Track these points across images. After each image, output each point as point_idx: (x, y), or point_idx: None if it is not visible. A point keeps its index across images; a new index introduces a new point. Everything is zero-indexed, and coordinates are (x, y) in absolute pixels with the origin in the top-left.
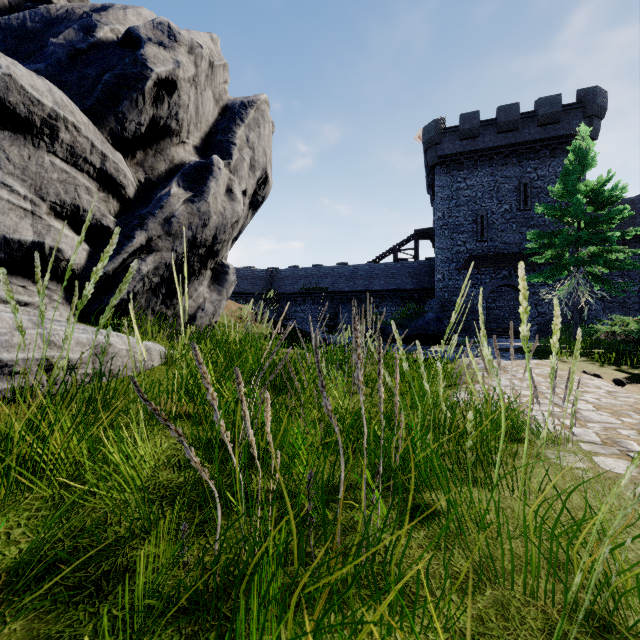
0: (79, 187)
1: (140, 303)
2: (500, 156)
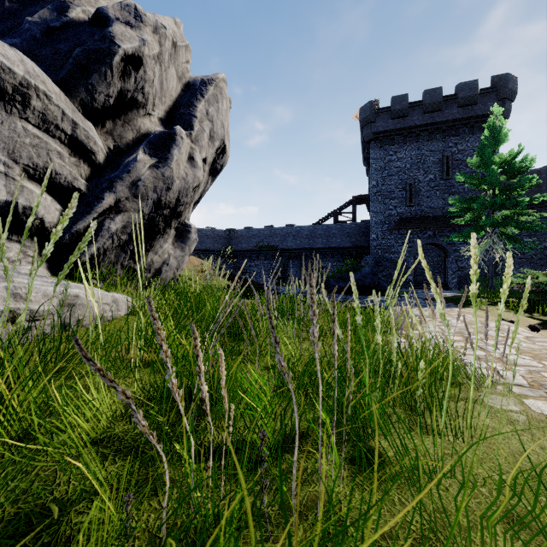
0: (51, 152)
1: (110, 258)
2: (426, 133)
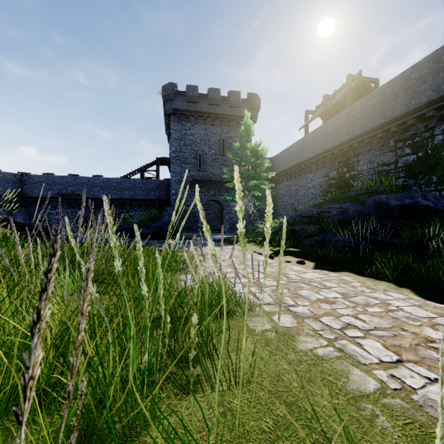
0: None
1: None
2: (210, 119)
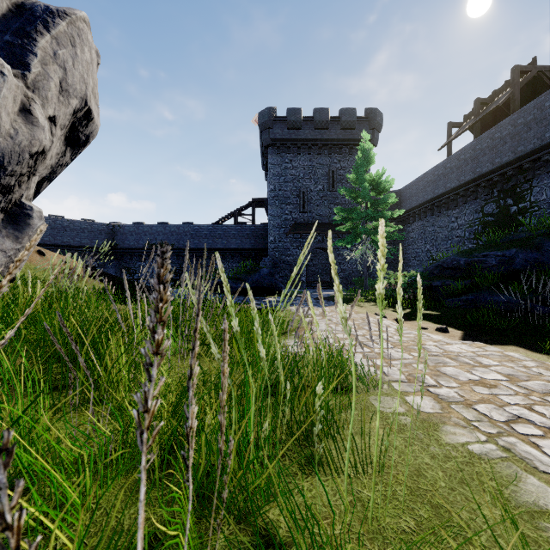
0: None
1: None
2: (316, 147)
